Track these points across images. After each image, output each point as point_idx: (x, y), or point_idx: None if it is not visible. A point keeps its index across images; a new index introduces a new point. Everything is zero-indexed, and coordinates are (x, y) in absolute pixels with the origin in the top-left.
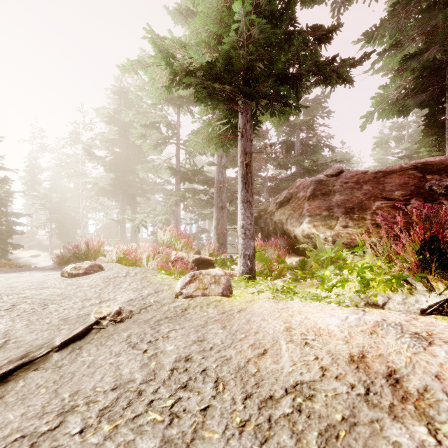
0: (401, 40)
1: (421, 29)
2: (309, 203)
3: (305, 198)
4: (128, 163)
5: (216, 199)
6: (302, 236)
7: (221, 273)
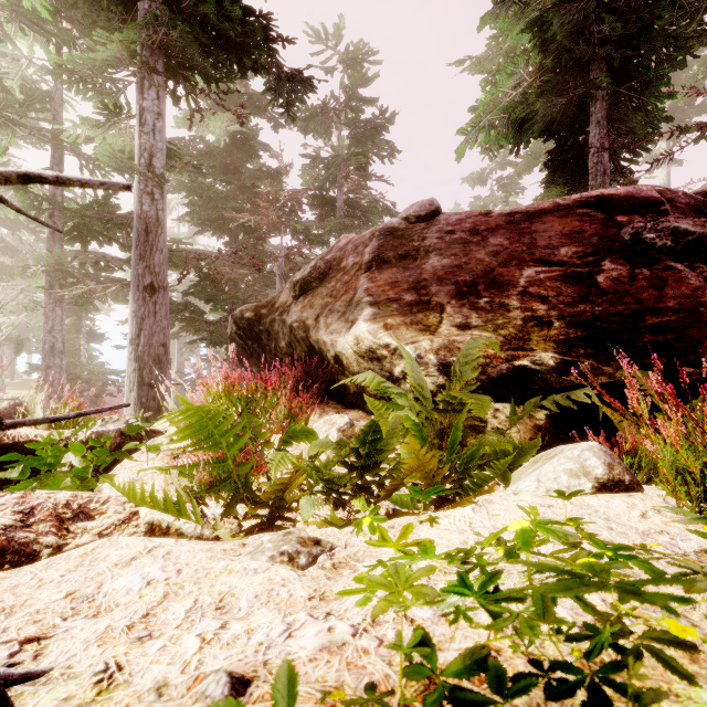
0: None
1: None
2: (371, 276)
3: (360, 267)
4: None
5: (135, 265)
6: (356, 356)
7: None
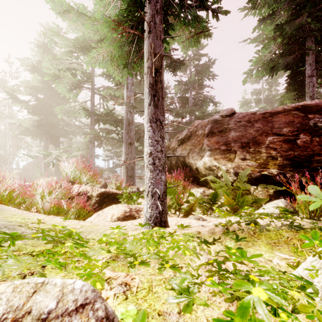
0: (275, 12)
1: (289, 5)
2: (208, 139)
3: (204, 135)
4: (51, 108)
5: (125, 136)
6: (204, 169)
7: (83, 287)
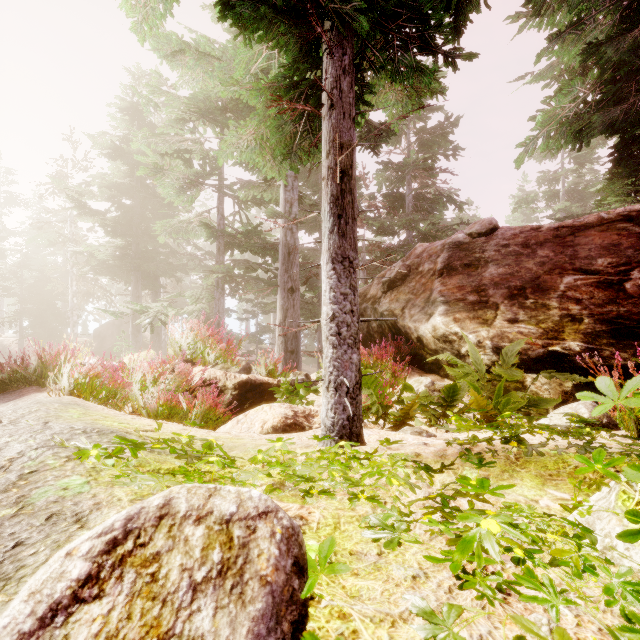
0: (584, 19)
1: (615, 1)
2: (443, 280)
3: (434, 273)
4: (145, 223)
5: (282, 276)
6: (434, 339)
7: (262, 496)
